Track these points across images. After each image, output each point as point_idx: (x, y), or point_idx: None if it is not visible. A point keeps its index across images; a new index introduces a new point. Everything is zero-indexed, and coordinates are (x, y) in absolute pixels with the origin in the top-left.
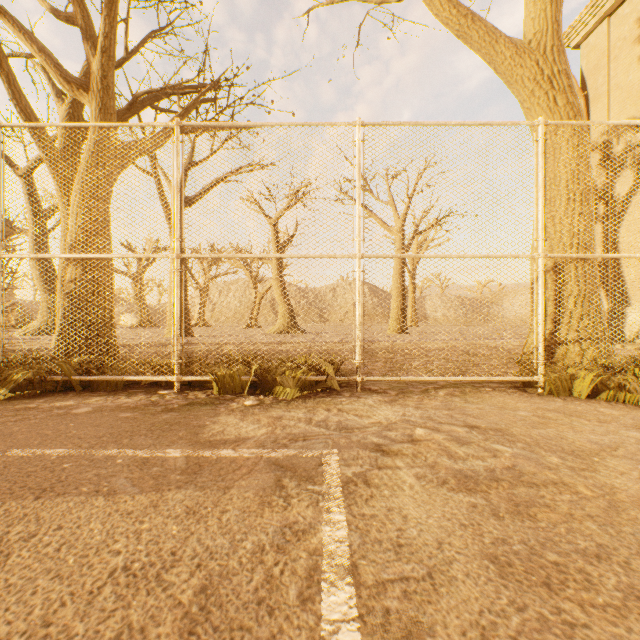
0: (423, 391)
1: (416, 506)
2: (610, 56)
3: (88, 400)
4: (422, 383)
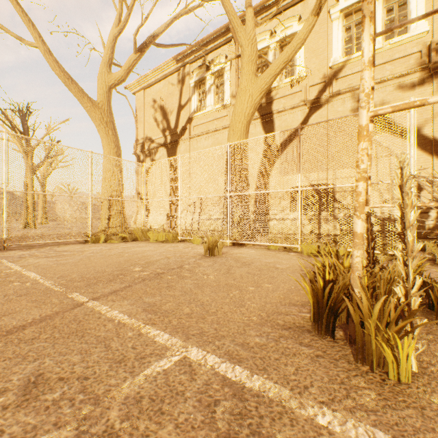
0: (41, 247)
1: (33, 260)
2: (145, 107)
3: None
4: (42, 246)
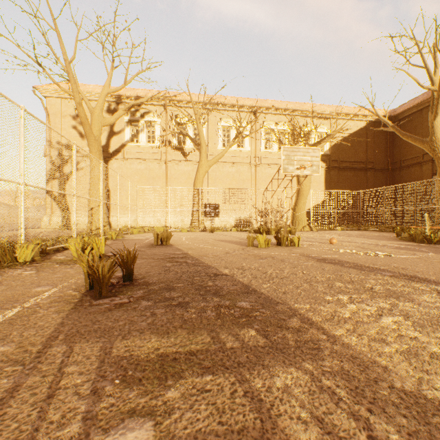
0: None
1: None
2: (62, 115)
3: (108, 243)
4: None
